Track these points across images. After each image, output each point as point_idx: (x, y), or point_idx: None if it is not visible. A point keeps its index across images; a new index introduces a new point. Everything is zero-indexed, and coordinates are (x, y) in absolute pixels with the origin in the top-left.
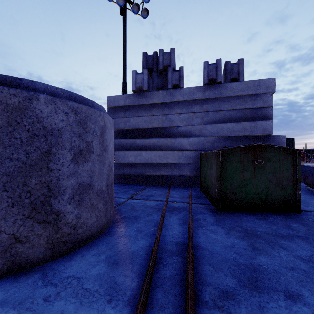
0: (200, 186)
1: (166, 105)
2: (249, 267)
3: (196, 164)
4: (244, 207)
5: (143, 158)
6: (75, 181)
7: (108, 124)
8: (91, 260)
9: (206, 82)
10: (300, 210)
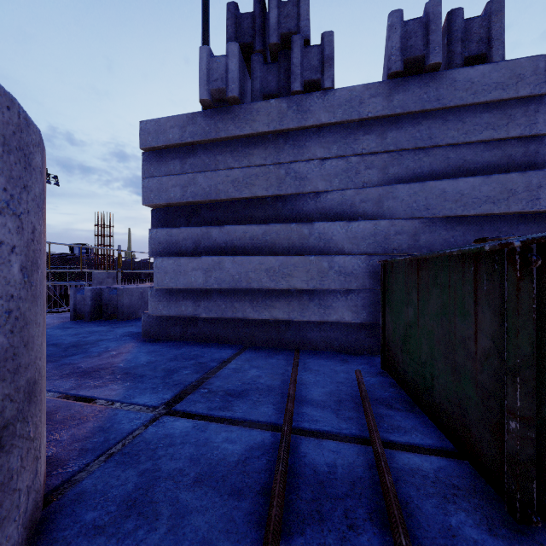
0: (385, 357)
1: (287, 137)
2: None
3: (366, 291)
4: None
5: (227, 277)
6: None
7: None
8: None
9: (398, 67)
10: None
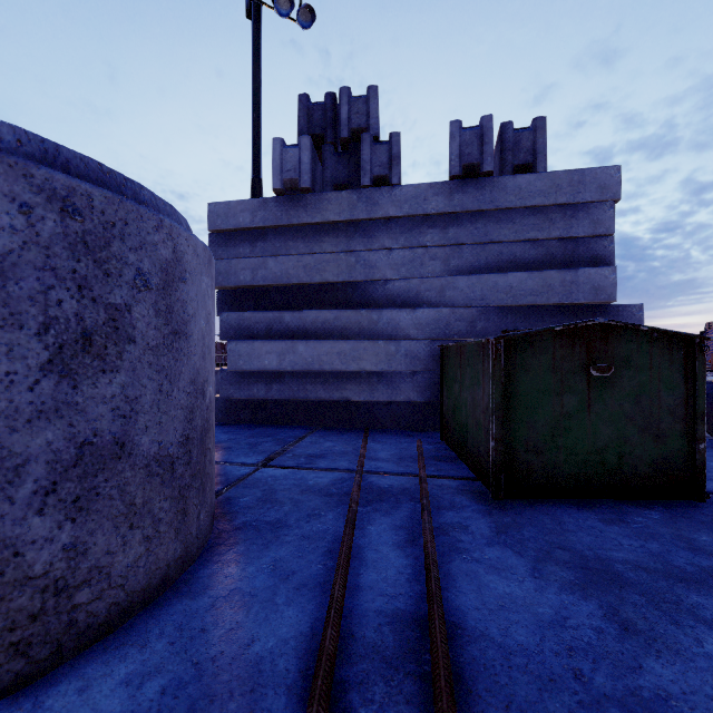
0: (443, 429)
1: (358, 227)
2: (632, 708)
3: (430, 373)
4: (563, 487)
5: (300, 360)
6: (64, 434)
7: (190, 258)
8: (110, 707)
9: (457, 172)
10: (704, 493)
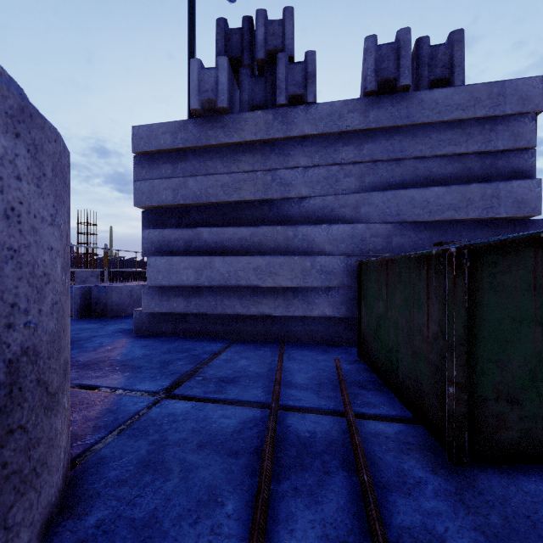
0: (361, 347)
1: (273, 146)
2: None
3: (345, 288)
4: None
5: (217, 275)
6: None
7: None
8: None
9: (373, 87)
10: None
